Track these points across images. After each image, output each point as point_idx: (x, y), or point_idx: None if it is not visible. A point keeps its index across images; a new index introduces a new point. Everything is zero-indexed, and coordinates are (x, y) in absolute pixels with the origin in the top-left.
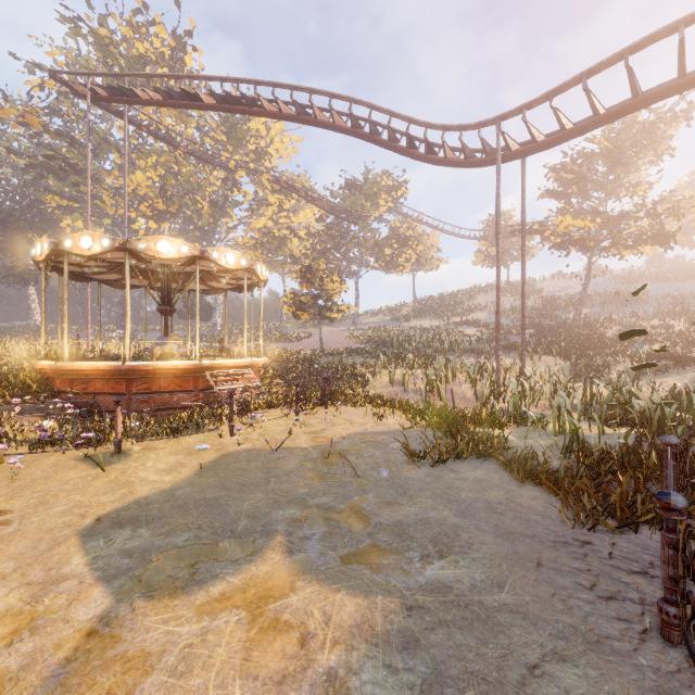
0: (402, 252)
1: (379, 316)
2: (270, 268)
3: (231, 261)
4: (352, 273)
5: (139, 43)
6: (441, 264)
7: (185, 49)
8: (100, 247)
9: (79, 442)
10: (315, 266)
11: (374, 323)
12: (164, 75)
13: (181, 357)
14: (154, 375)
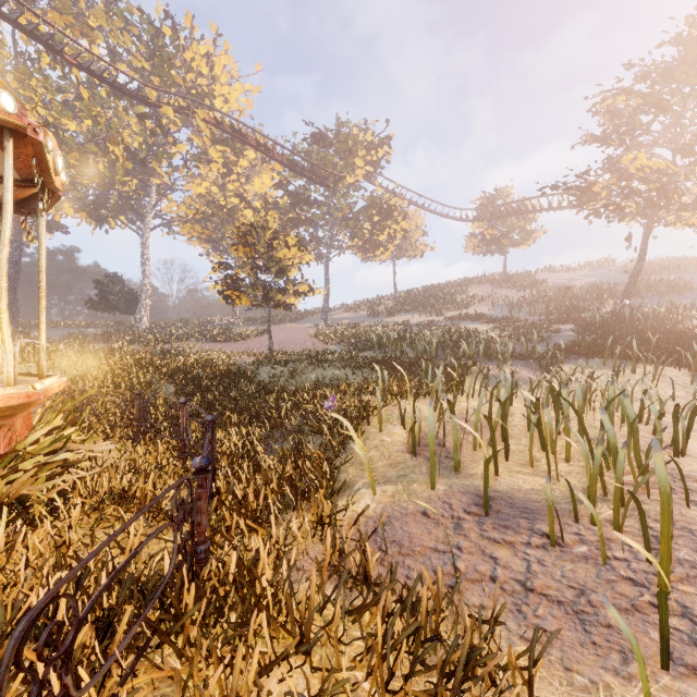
0: (385, 226)
1: (354, 311)
2: (218, 249)
3: None
4: (321, 256)
5: None
6: (426, 251)
7: None
8: None
9: None
10: (260, 223)
11: (348, 318)
12: None
13: None
14: None
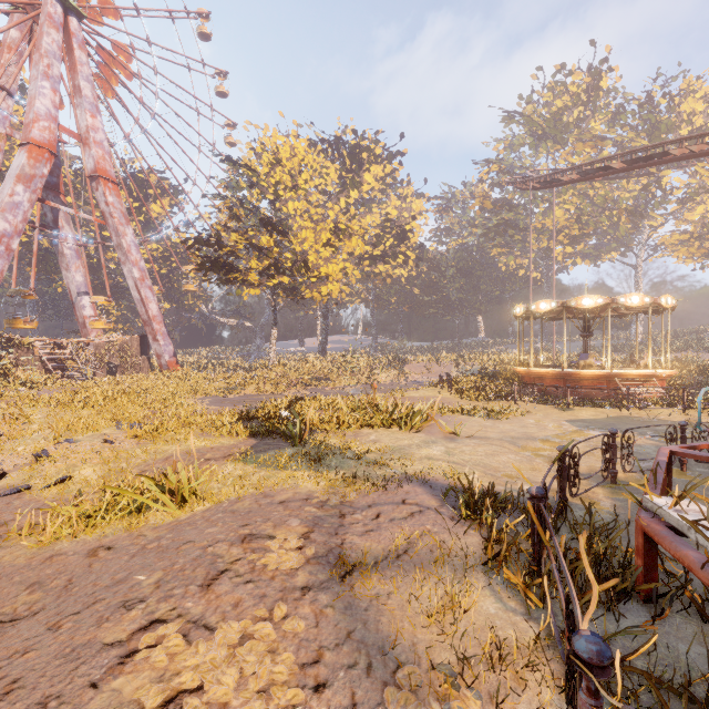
0: None
1: None
2: None
3: (635, 301)
4: None
5: (557, 101)
6: None
7: (599, 76)
8: (549, 307)
9: (553, 401)
10: None
11: None
12: (583, 164)
13: (597, 367)
14: (580, 377)
